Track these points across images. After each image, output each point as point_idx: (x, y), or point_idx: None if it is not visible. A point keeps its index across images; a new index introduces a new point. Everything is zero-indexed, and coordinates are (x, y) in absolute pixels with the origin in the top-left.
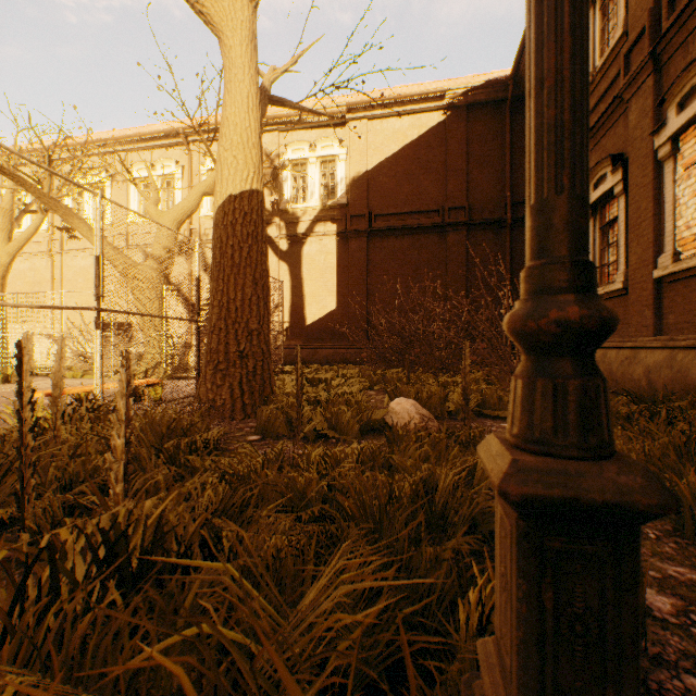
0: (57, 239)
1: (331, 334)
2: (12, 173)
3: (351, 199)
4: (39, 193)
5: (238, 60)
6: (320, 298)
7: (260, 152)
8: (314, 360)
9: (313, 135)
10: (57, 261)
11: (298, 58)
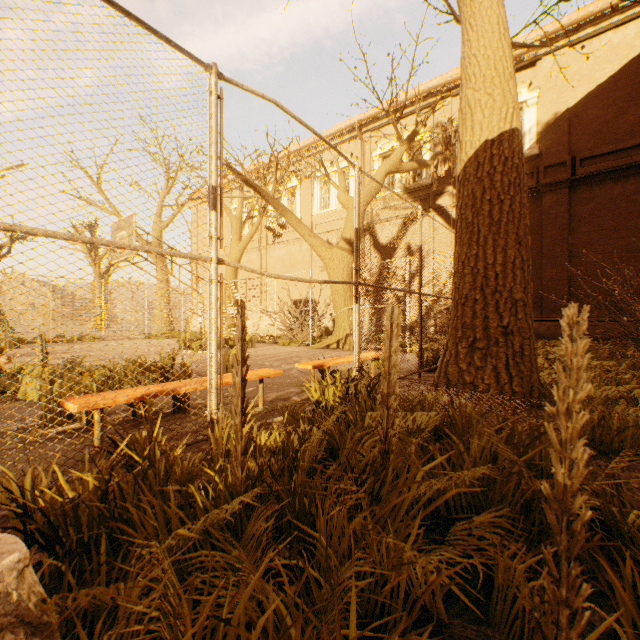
0: (263, 237)
1: None
2: (252, 183)
3: (544, 147)
4: (267, 196)
5: None
6: None
7: (514, 84)
8: None
9: None
10: (263, 254)
11: None
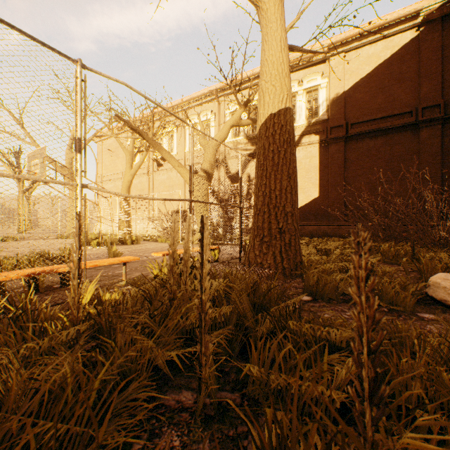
0: (150, 166)
1: (314, 215)
2: (136, 128)
3: (331, 115)
4: (147, 138)
5: (272, 17)
6: (305, 189)
7: (289, 80)
8: (302, 234)
9: (300, 74)
10: (150, 177)
11: (301, 14)
